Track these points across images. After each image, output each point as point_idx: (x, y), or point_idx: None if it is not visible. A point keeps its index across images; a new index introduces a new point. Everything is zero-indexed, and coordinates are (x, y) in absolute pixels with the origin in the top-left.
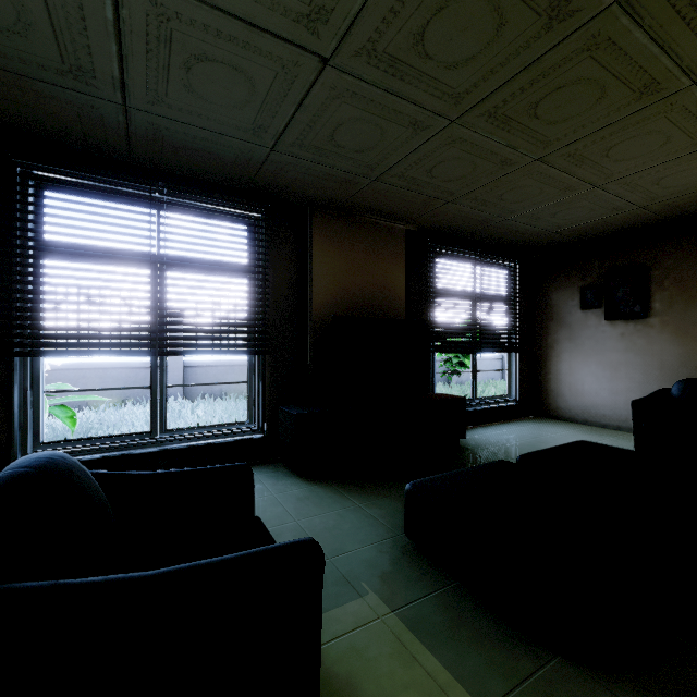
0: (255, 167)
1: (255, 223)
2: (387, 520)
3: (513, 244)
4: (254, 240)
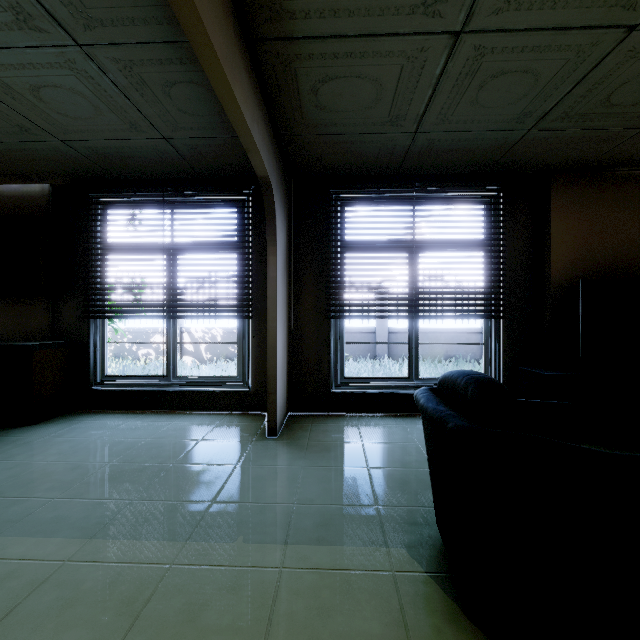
0: (503, 150)
1: (491, 201)
2: None
3: None
4: (491, 216)
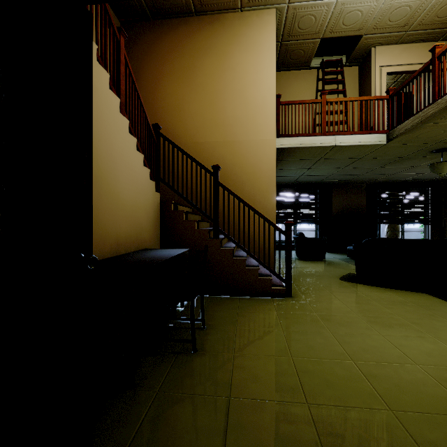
0: (317, 182)
1: (316, 192)
2: (345, 256)
3: (421, 182)
4: (316, 196)
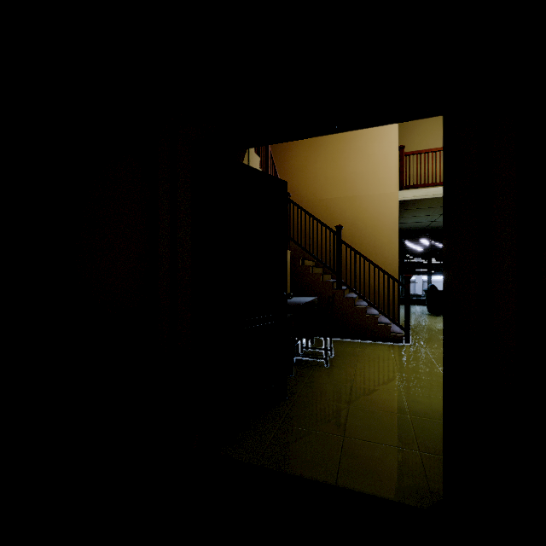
0: None
1: None
2: None
3: None
4: None
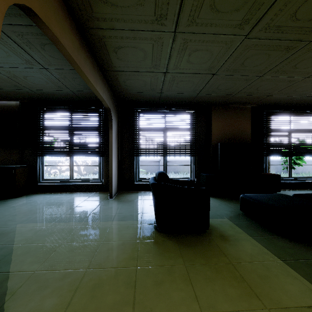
0: (193, 98)
1: (192, 114)
2: (235, 208)
3: None
4: (192, 119)
